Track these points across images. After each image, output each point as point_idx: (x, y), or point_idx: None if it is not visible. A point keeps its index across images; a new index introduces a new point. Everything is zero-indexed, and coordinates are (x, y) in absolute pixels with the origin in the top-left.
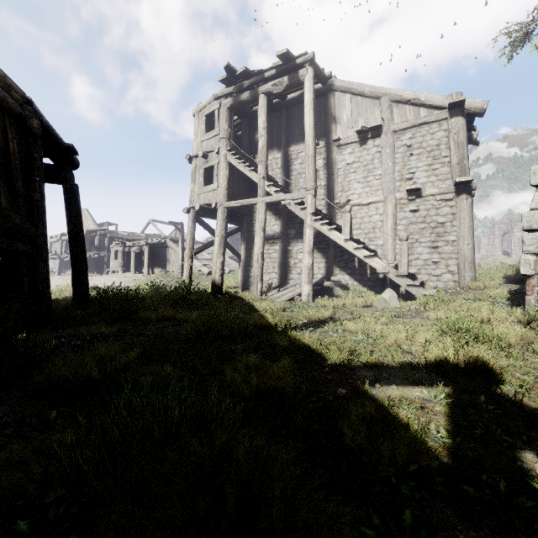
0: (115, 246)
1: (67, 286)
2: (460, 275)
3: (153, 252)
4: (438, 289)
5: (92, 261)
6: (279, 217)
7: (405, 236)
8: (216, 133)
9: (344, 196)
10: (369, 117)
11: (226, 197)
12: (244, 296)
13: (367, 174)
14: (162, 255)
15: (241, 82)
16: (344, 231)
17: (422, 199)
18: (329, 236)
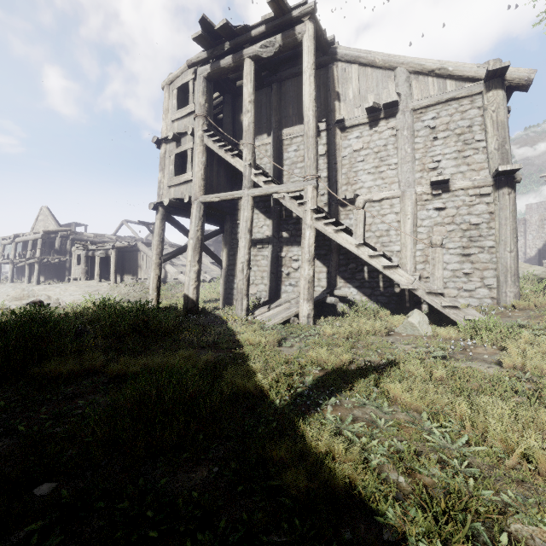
0: (77, 250)
1: (16, 296)
2: (500, 290)
3: (122, 257)
4: (473, 308)
5: (52, 267)
6: (269, 216)
7: (440, 240)
8: (190, 109)
9: (350, 190)
10: (381, 92)
11: (203, 190)
12: (224, 316)
13: (379, 163)
14: (133, 261)
15: (221, 44)
16: (355, 233)
17: (450, 194)
18: (335, 240)
